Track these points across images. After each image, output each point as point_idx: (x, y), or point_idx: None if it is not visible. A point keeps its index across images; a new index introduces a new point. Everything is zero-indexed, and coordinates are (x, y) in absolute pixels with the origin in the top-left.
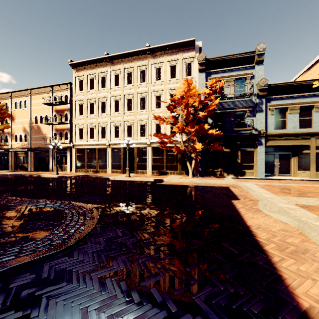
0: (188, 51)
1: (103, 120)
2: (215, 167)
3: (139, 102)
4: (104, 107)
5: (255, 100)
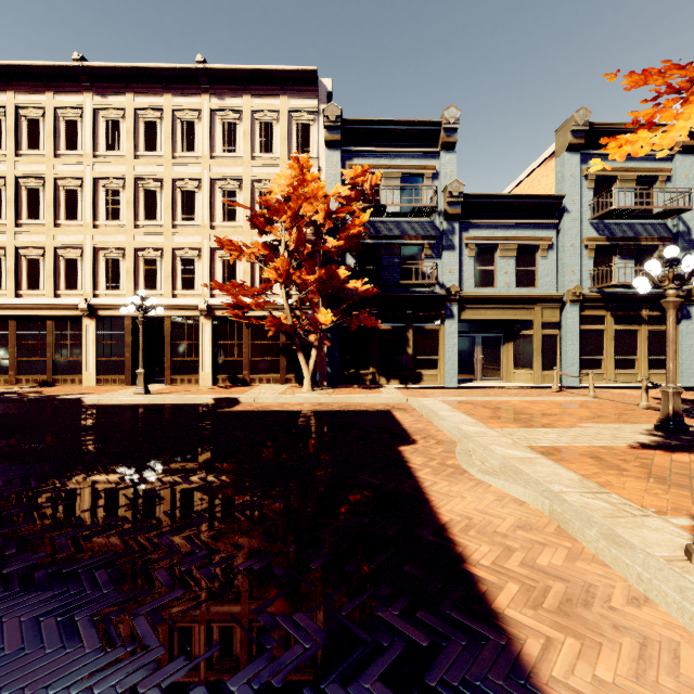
0: (303, 95)
1: (71, 241)
2: (362, 365)
3: (179, 201)
4: (73, 204)
5: (440, 225)
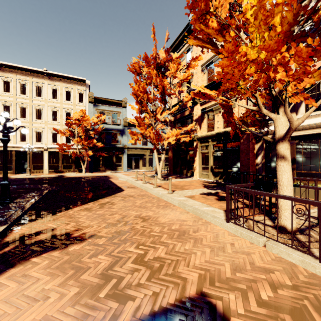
0: (81, 85)
1: None
2: (100, 166)
3: (35, 112)
4: None
5: (122, 128)
